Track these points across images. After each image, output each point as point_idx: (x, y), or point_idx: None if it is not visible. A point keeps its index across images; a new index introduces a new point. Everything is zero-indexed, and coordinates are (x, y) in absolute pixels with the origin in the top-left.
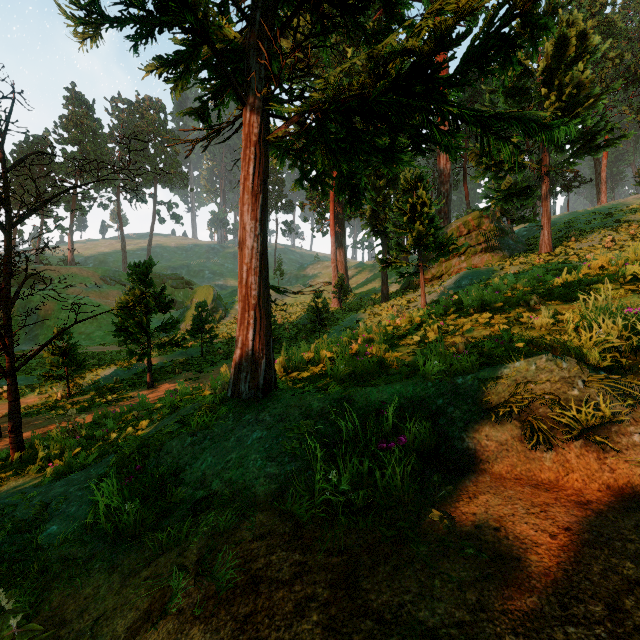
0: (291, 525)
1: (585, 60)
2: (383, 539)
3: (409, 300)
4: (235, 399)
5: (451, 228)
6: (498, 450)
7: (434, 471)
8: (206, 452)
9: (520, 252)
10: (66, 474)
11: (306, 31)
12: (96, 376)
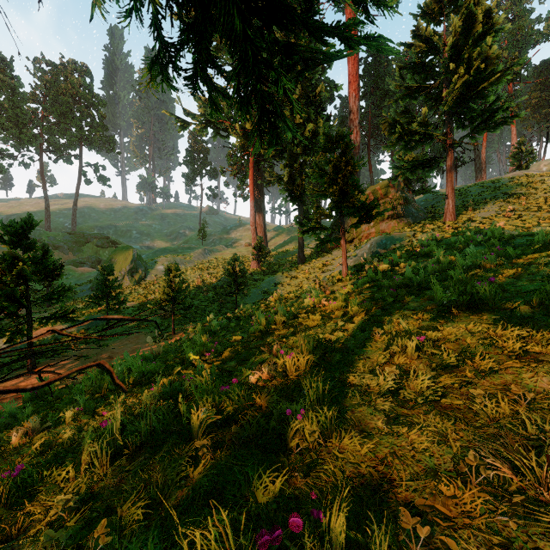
0: None
1: (491, 37)
2: None
3: (325, 263)
4: None
5: (361, 196)
6: None
7: None
8: None
9: (422, 219)
10: None
11: None
12: None
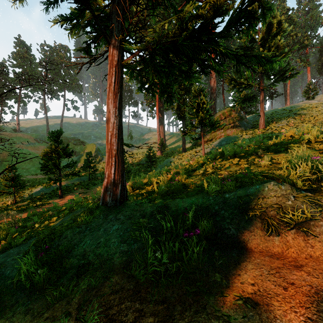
0: (134, 283)
1: (281, 35)
2: (188, 293)
3: (196, 151)
4: (104, 206)
5: (216, 116)
6: (249, 235)
7: (215, 248)
8: (86, 237)
9: (249, 128)
10: (7, 249)
11: (144, 14)
12: (31, 192)
